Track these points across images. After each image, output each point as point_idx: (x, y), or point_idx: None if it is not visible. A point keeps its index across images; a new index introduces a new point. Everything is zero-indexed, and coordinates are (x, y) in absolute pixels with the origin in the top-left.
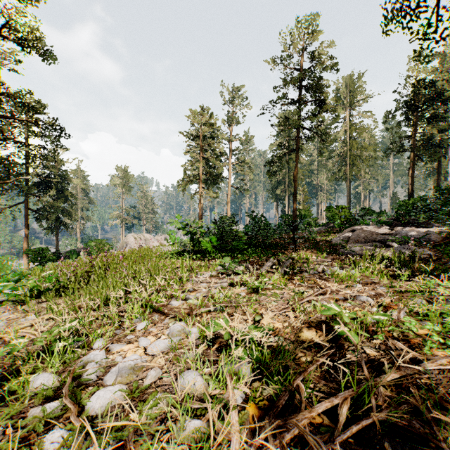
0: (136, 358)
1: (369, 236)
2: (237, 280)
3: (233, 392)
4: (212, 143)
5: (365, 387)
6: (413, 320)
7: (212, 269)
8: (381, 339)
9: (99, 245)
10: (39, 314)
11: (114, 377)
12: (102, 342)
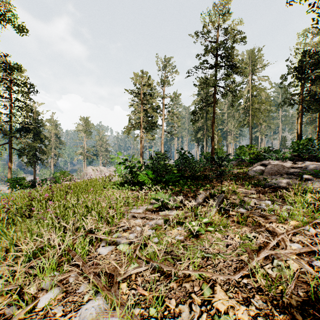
0: None
1: (281, 169)
2: (173, 218)
3: None
4: (150, 98)
5: None
6: None
7: (148, 202)
8: None
9: (63, 175)
10: None
11: None
12: None
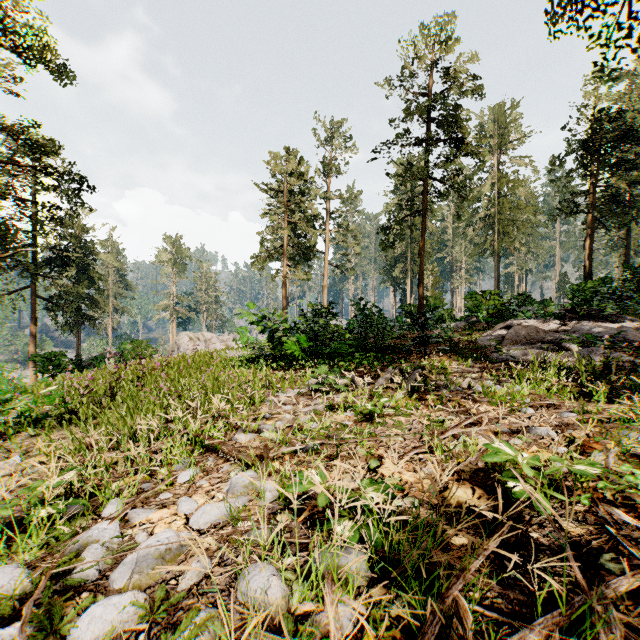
0: (168, 537)
1: (533, 335)
2: (339, 402)
3: (335, 612)
4: (302, 202)
5: (586, 608)
6: (637, 471)
7: (301, 384)
8: (586, 504)
9: (137, 348)
10: (29, 455)
11: (127, 573)
12: (116, 507)
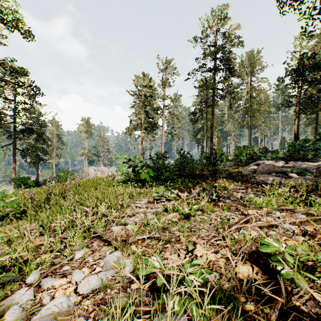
0: (62, 301)
1: (272, 168)
2: (170, 207)
3: None
4: (151, 100)
5: None
6: None
7: (149, 196)
8: None
9: (67, 175)
10: None
11: None
12: (34, 277)
